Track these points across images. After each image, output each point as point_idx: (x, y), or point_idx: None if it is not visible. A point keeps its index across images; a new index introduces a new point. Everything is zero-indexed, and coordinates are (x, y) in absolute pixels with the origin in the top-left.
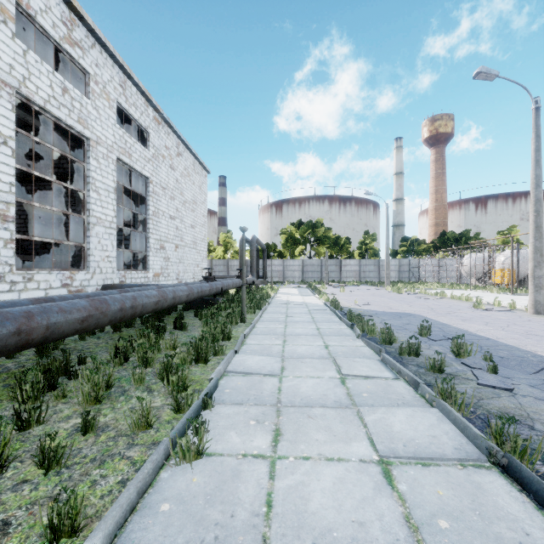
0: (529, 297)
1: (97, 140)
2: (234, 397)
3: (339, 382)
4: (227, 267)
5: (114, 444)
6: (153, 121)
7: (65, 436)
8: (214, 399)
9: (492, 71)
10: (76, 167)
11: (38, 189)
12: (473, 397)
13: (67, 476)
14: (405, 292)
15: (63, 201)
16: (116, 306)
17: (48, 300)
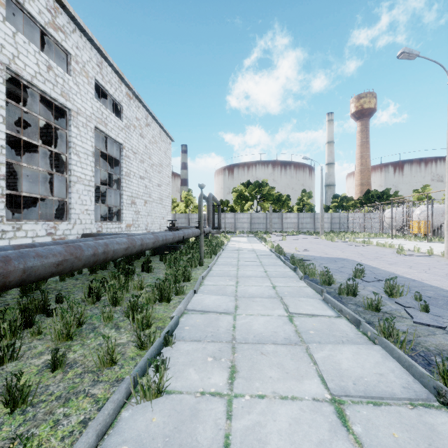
0: (445, 244)
1: (77, 111)
2: (193, 334)
3: (287, 320)
4: (188, 219)
5: (80, 380)
6: (125, 96)
7: (35, 372)
8: (175, 336)
9: (414, 52)
10: (60, 134)
11: (30, 153)
12: (414, 336)
13: (31, 415)
14: (337, 240)
15: (50, 163)
16: (90, 251)
17: (29, 246)
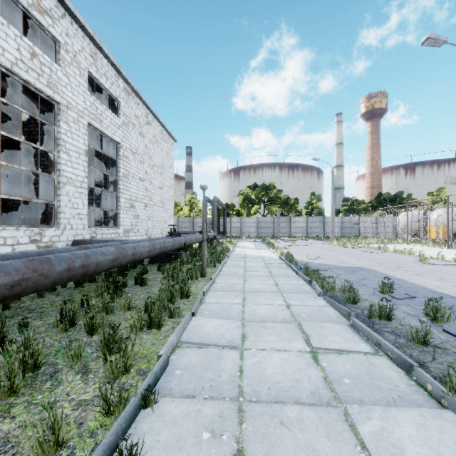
0: None
1: (67, 105)
2: (185, 383)
3: (311, 359)
4: (192, 224)
5: None
6: (123, 91)
7: None
8: (158, 392)
9: (441, 37)
10: (49, 130)
11: (21, 153)
12: None
13: None
14: (350, 246)
15: (43, 164)
16: (62, 266)
17: None
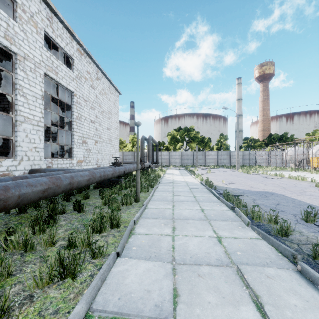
0: None
1: (24, 56)
2: None
3: None
4: (134, 156)
5: None
6: (77, 51)
7: None
8: None
9: None
10: (10, 78)
11: None
12: None
13: None
14: (252, 173)
15: None
16: None
17: None
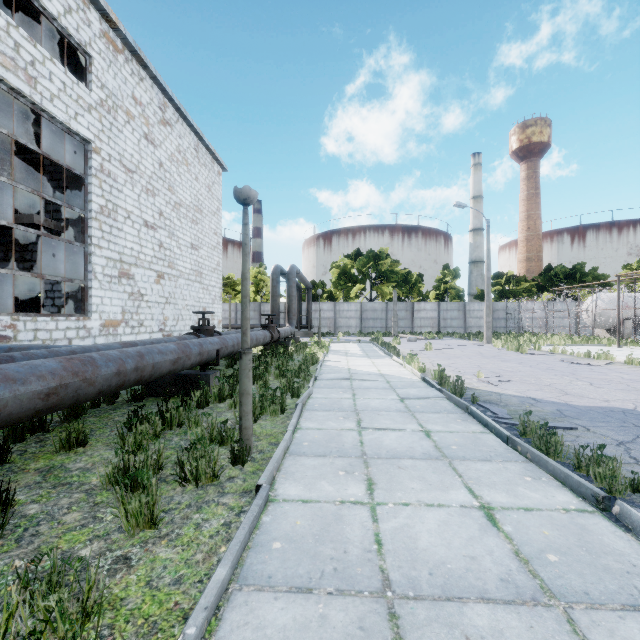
0: None
1: None
2: None
3: None
4: (258, 313)
5: None
6: (101, 39)
7: None
8: None
9: None
10: None
11: None
12: None
13: None
14: (529, 351)
15: None
16: None
17: None
